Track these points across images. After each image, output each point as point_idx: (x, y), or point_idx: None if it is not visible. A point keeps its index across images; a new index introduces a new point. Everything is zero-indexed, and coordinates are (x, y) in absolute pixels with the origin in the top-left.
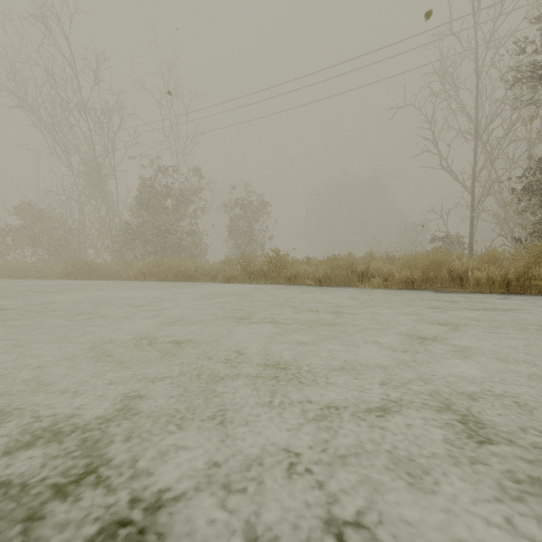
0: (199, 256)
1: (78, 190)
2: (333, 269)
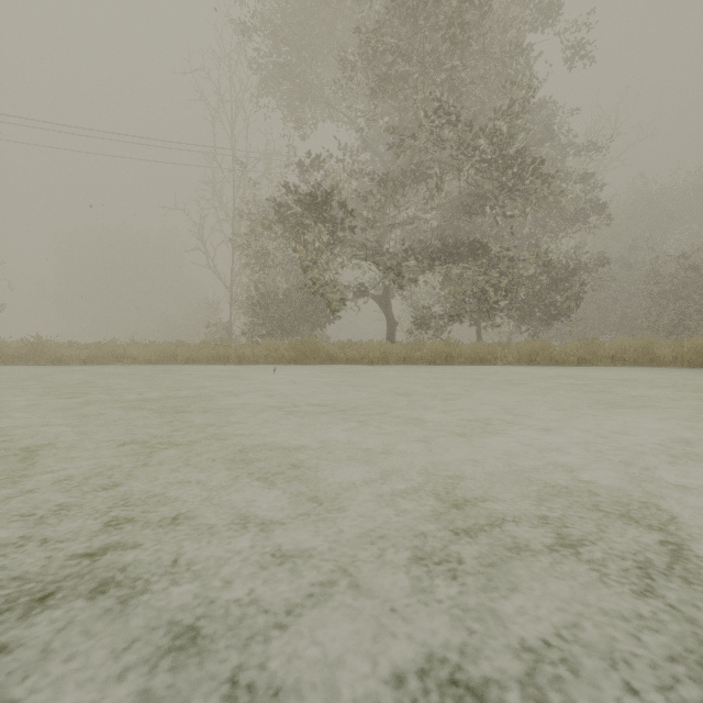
0: None
1: None
2: (96, 353)
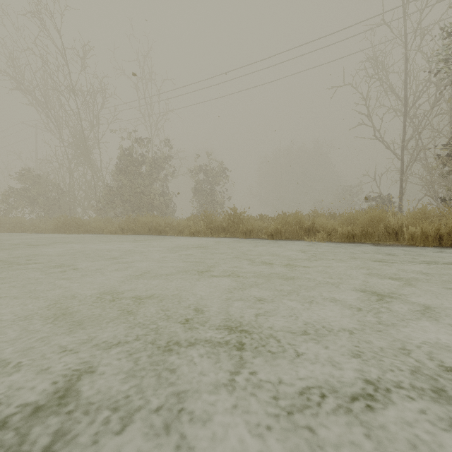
0: (169, 213)
1: (68, 158)
2: (283, 225)
